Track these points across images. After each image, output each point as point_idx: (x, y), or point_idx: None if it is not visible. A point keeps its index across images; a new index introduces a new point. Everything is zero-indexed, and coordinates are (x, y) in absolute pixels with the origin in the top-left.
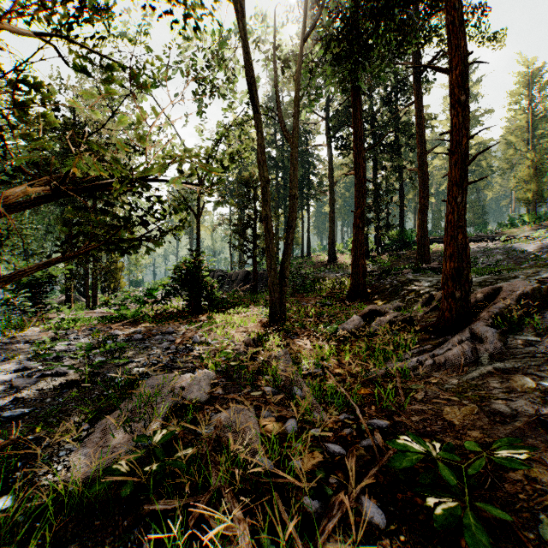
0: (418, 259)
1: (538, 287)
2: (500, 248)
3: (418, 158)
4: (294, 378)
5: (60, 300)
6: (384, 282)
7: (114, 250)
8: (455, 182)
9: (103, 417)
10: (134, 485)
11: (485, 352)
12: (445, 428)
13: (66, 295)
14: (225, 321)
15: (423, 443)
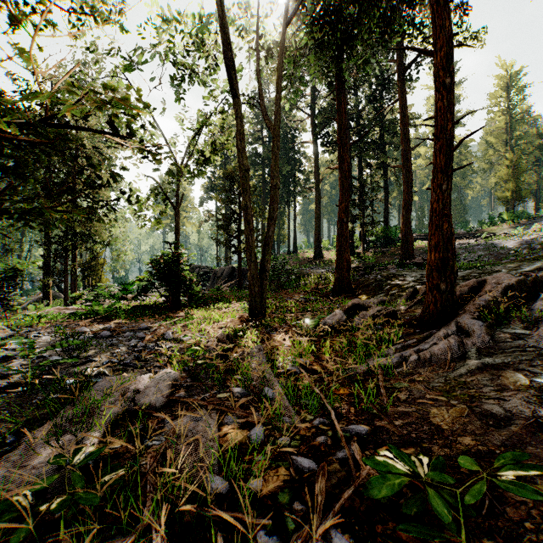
0: (402, 255)
1: (523, 279)
2: (481, 245)
3: (402, 155)
4: (268, 378)
5: (38, 298)
6: (369, 278)
7: (18, 219)
8: (441, 169)
9: (36, 427)
10: (46, 519)
11: (473, 346)
12: (433, 434)
13: (44, 292)
14: (203, 317)
15: (408, 460)
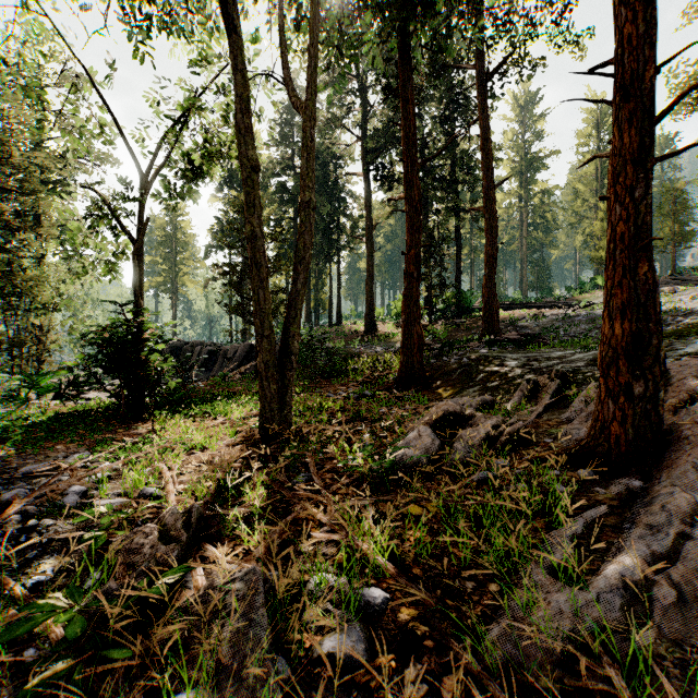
0: (484, 329)
1: None
2: (582, 316)
3: (484, 193)
4: None
5: None
6: (449, 361)
7: None
8: (632, 157)
9: None
10: None
11: None
12: None
13: None
14: (172, 439)
15: None
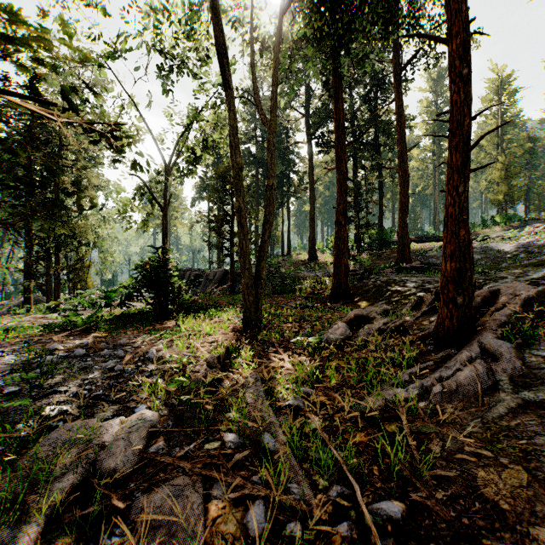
0: (398, 258)
1: (542, 290)
2: (477, 248)
3: (398, 156)
4: (267, 418)
5: (19, 302)
6: (367, 283)
7: None
8: (457, 169)
9: None
10: None
11: (503, 373)
12: (491, 519)
13: (25, 297)
14: (192, 329)
15: None
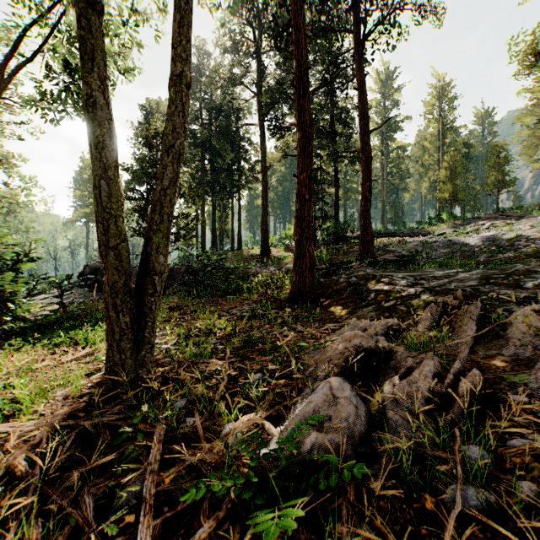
0: (361, 252)
1: None
2: (439, 242)
3: (361, 138)
4: None
5: None
6: (337, 280)
7: None
8: None
9: None
10: None
11: None
12: None
13: None
14: None
15: None
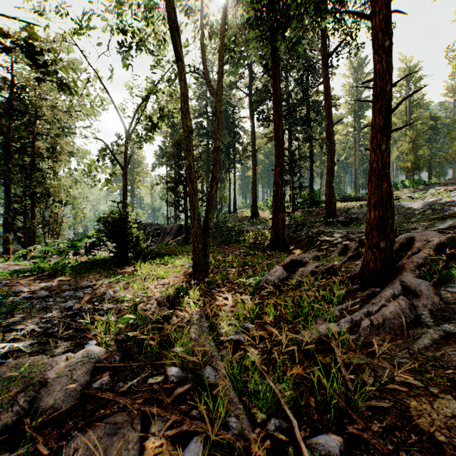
0: (326, 215)
1: (451, 236)
2: None
3: (326, 129)
4: (209, 352)
5: (0, 252)
6: (300, 234)
7: None
8: (380, 129)
9: None
10: None
11: (423, 308)
12: (429, 452)
13: (5, 247)
14: (148, 273)
15: None
